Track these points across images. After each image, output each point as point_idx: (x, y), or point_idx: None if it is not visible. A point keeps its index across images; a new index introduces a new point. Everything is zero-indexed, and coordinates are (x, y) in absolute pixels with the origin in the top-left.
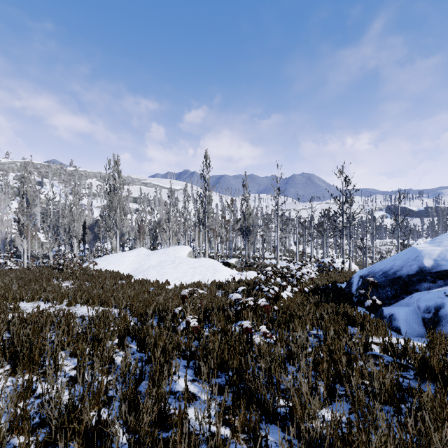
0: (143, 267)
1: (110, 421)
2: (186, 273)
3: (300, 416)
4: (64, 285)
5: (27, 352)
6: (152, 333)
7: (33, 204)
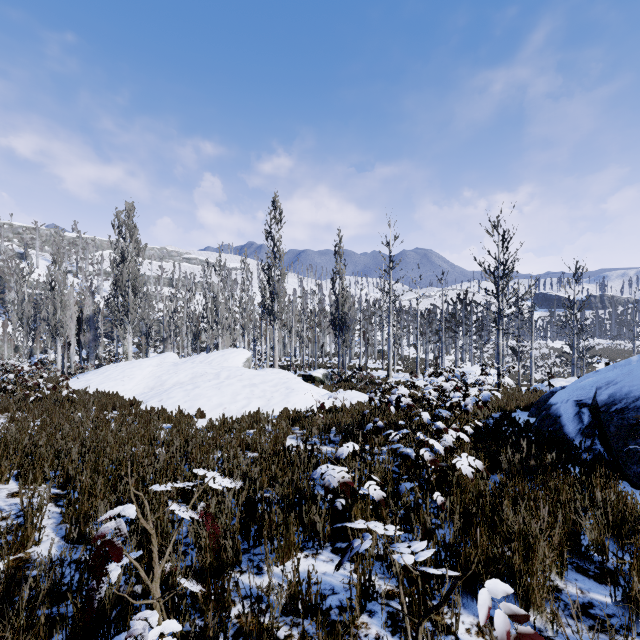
0: (165, 386)
1: None
2: (237, 395)
3: None
4: None
5: None
6: None
7: (7, 287)
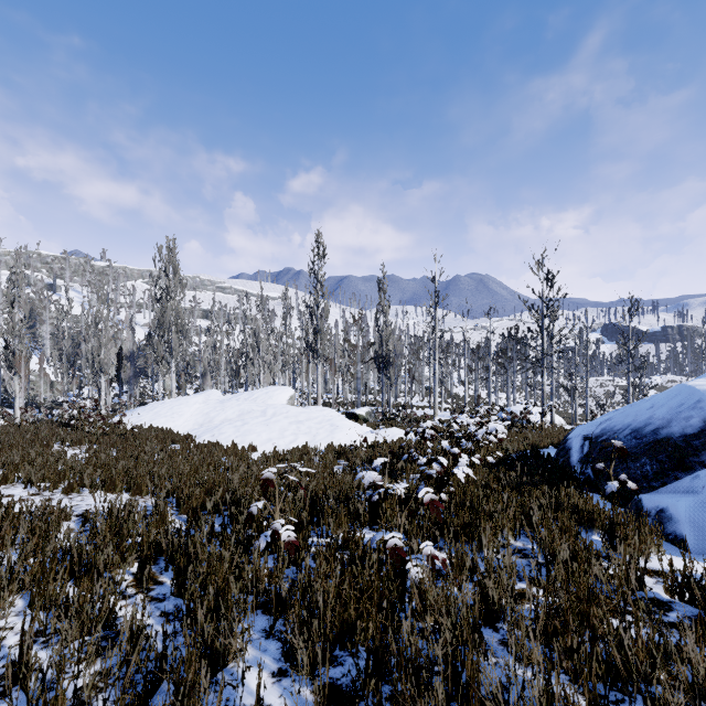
0: (214, 422)
1: None
2: (284, 431)
3: None
4: (73, 453)
5: None
6: (204, 554)
7: (39, 320)
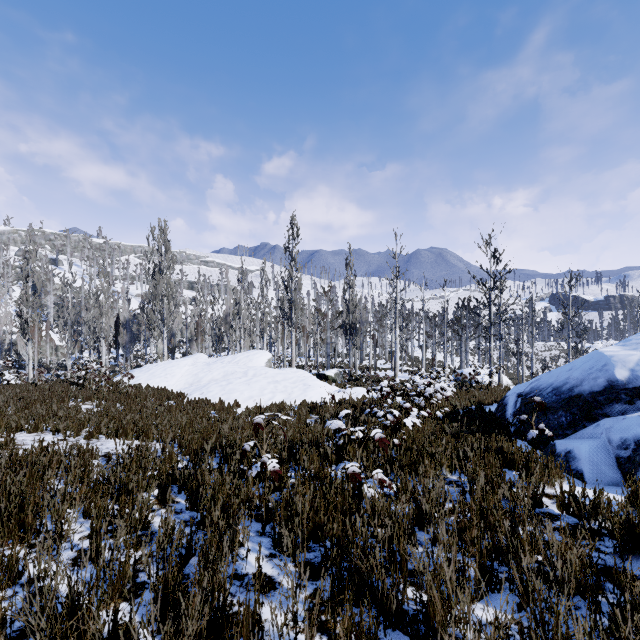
0: (202, 382)
1: (131, 633)
2: (264, 390)
3: (442, 620)
4: (85, 407)
5: (15, 512)
6: (209, 481)
7: (44, 291)
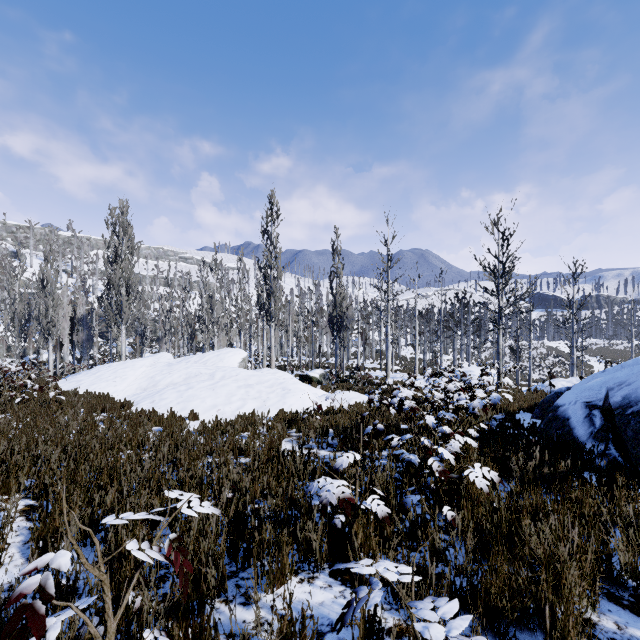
0: (158, 386)
1: None
2: (232, 396)
3: None
4: None
5: None
6: None
7: None
